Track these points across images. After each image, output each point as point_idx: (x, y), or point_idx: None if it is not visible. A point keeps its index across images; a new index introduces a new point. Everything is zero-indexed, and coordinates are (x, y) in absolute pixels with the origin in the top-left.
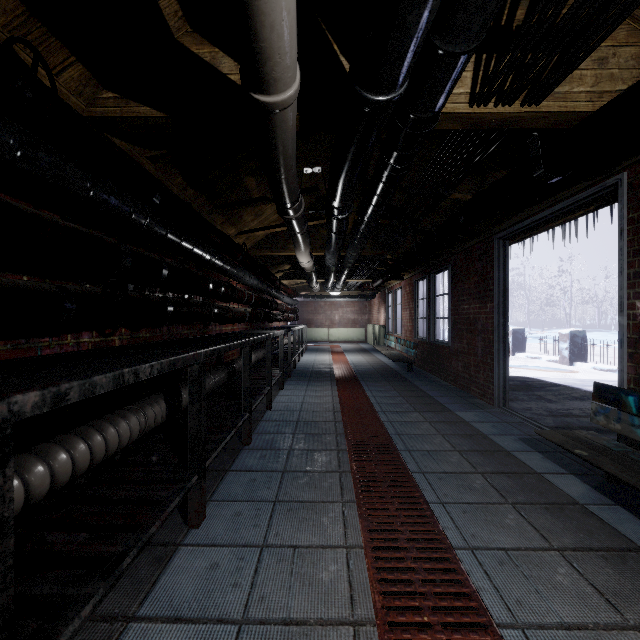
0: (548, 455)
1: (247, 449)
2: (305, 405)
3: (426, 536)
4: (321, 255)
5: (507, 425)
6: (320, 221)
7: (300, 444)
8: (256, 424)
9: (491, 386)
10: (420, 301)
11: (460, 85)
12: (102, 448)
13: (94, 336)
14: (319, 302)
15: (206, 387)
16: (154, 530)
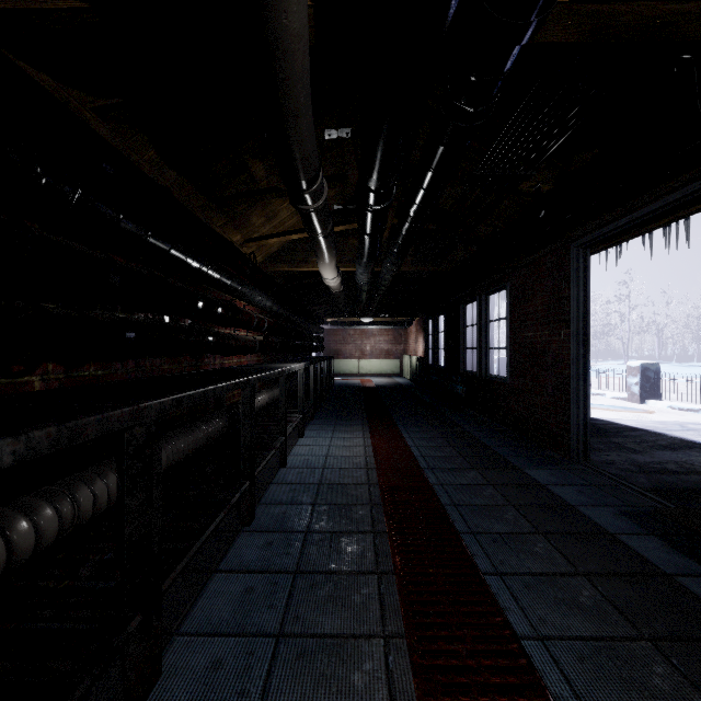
0: (670, 541)
1: (247, 531)
2: (330, 459)
3: None
4: (350, 273)
5: (597, 490)
6: (349, 226)
7: (321, 522)
8: (264, 489)
9: (567, 435)
10: (468, 328)
11: None
12: None
13: None
14: (348, 330)
15: (193, 443)
16: None
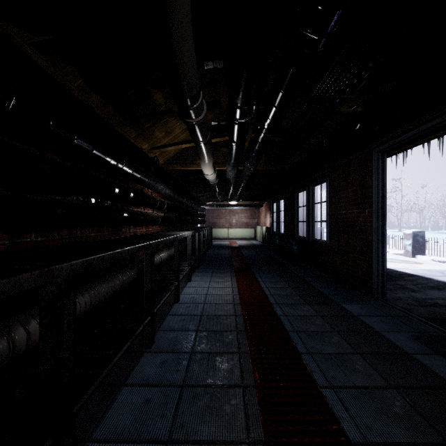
0: None
1: (149, 352)
2: (209, 297)
3: None
4: (222, 171)
5: (394, 320)
6: (222, 138)
7: (202, 345)
8: (163, 319)
9: (370, 280)
10: (300, 208)
11: None
12: None
13: None
14: (221, 210)
15: (111, 288)
16: None
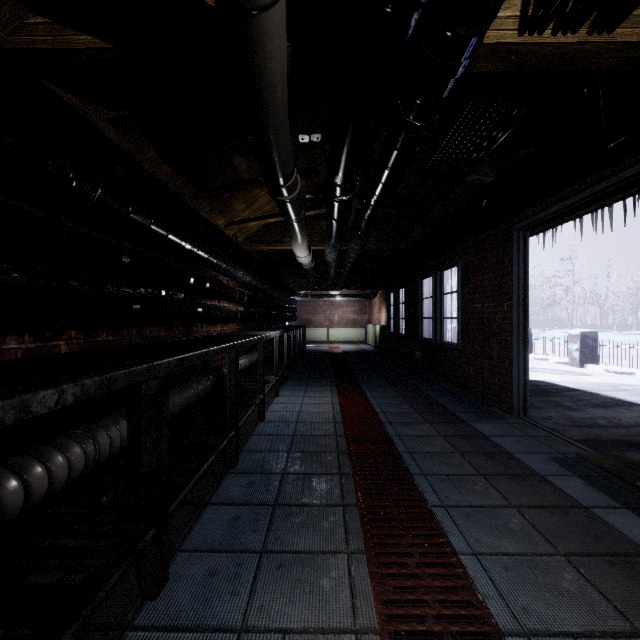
0: (590, 481)
1: (233, 473)
2: (302, 415)
3: (462, 611)
4: (320, 251)
5: (533, 440)
6: (319, 211)
7: (296, 466)
8: (246, 439)
9: (509, 393)
10: (425, 300)
11: (506, 6)
12: (18, 497)
13: (26, 341)
14: (318, 302)
15: (186, 398)
16: (67, 639)
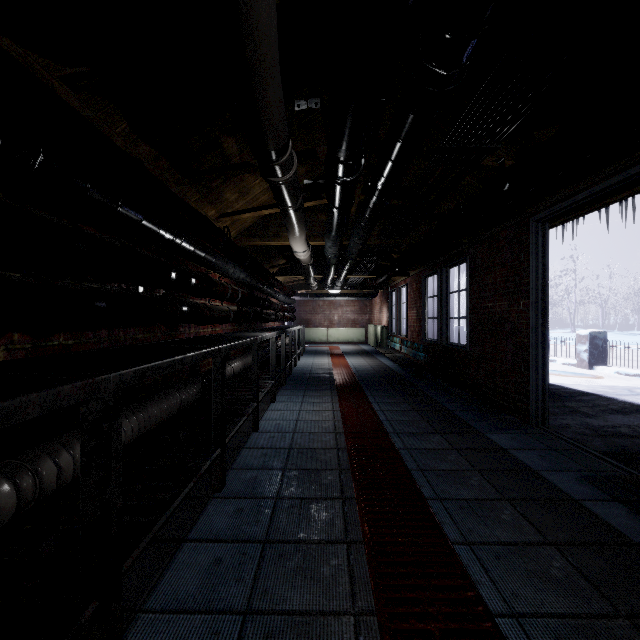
0: (635, 508)
1: (218, 497)
2: (300, 424)
3: None
4: (319, 247)
5: (557, 454)
6: (318, 201)
7: (291, 488)
8: (236, 453)
9: (526, 400)
10: (429, 299)
11: None
12: None
13: None
14: (317, 301)
15: (166, 410)
16: None
